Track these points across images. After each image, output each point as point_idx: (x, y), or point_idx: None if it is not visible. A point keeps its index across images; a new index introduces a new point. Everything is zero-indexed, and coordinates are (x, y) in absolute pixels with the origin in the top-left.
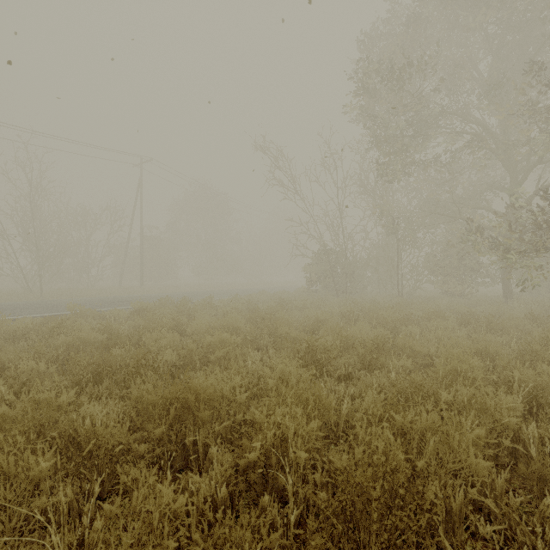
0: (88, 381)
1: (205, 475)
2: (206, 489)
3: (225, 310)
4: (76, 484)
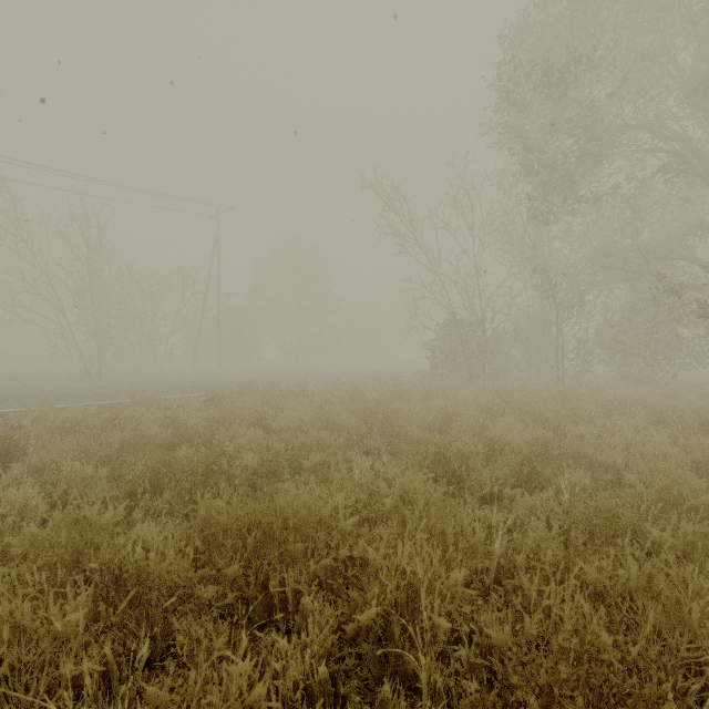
0: (146, 492)
1: (296, 639)
2: (297, 668)
3: (323, 400)
4: (118, 641)
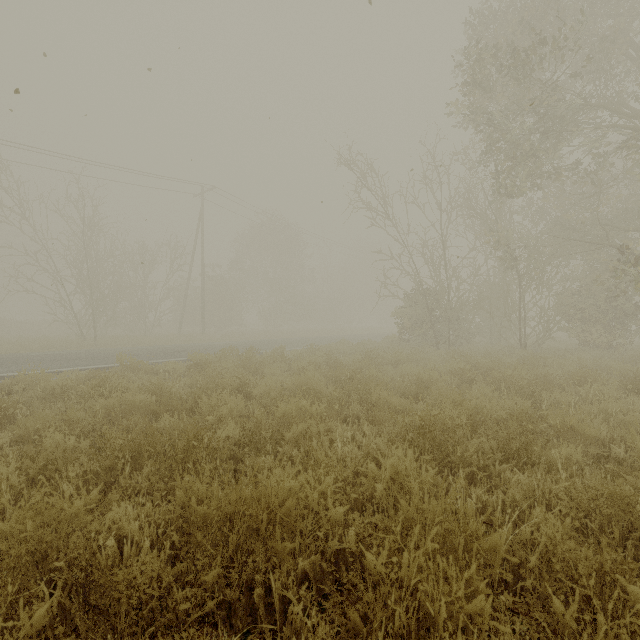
0: (126, 465)
1: None
2: None
3: (300, 365)
4: None
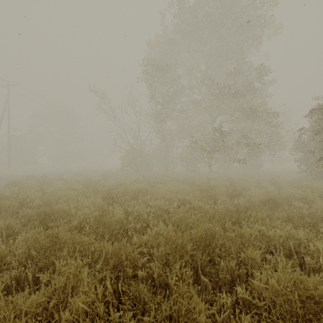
0: None
1: None
2: None
3: (70, 181)
4: None
